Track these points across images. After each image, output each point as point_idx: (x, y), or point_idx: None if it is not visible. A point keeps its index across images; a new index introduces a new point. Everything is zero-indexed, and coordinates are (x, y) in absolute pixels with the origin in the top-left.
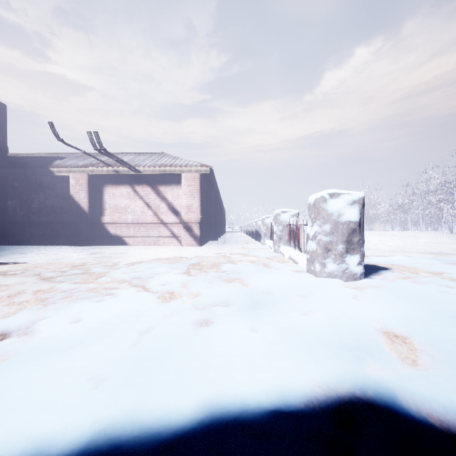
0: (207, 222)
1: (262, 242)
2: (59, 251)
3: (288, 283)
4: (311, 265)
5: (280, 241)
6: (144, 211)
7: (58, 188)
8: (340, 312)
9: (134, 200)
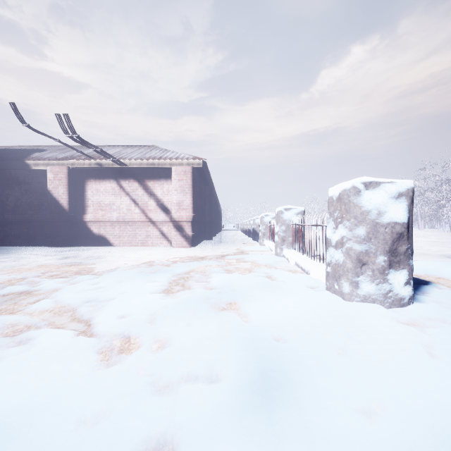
0: (201, 221)
1: (261, 243)
2: (31, 253)
3: (308, 315)
4: (335, 282)
5: (283, 244)
6: (130, 209)
7: (35, 183)
8: (446, 419)
9: (119, 196)
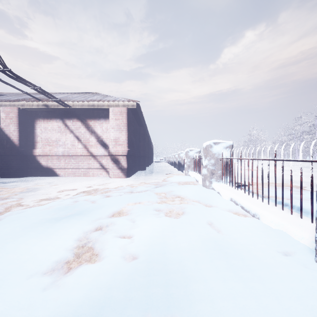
0: (136, 155)
1: (186, 173)
2: None
3: None
4: None
5: (212, 177)
6: (74, 144)
7: None
8: None
9: (64, 134)
